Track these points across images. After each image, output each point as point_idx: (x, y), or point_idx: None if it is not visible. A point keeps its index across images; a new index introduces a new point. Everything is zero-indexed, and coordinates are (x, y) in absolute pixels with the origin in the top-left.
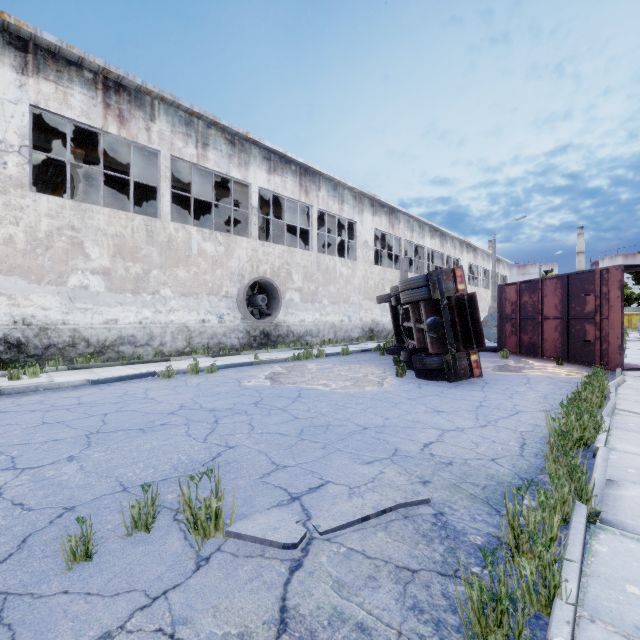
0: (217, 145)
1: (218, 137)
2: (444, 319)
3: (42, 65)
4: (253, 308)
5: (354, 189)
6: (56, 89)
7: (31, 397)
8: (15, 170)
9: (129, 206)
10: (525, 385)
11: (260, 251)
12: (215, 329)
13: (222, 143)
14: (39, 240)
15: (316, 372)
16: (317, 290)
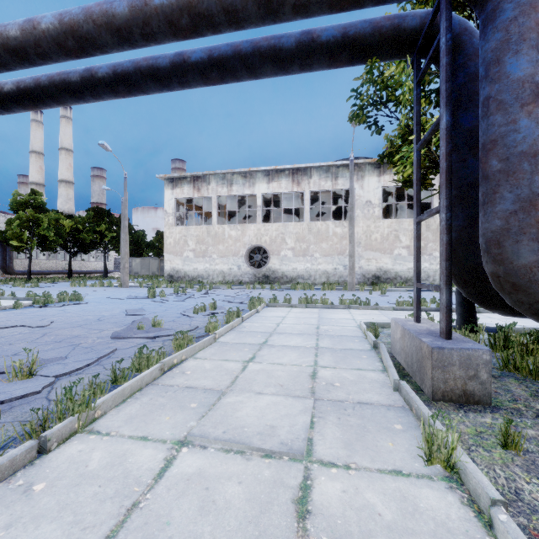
0: None
1: None
2: None
3: (385, 170)
4: None
5: None
6: (389, 176)
7: (391, 292)
8: (377, 213)
9: (412, 201)
10: None
11: None
12: None
13: None
14: (384, 237)
15: None
16: None
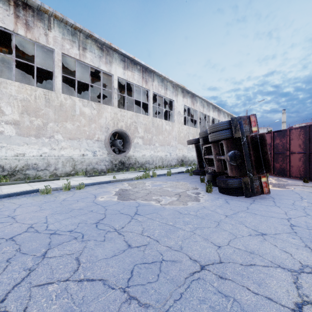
0: (92, 49)
1: (92, 45)
2: (244, 152)
3: None
4: (114, 147)
5: (173, 82)
6: None
7: None
8: None
9: None
10: (303, 200)
11: (119, 114)
12: (91, 160)
13: (95, 48)
14: None
15: (151, 188)
16: (152, 138)
